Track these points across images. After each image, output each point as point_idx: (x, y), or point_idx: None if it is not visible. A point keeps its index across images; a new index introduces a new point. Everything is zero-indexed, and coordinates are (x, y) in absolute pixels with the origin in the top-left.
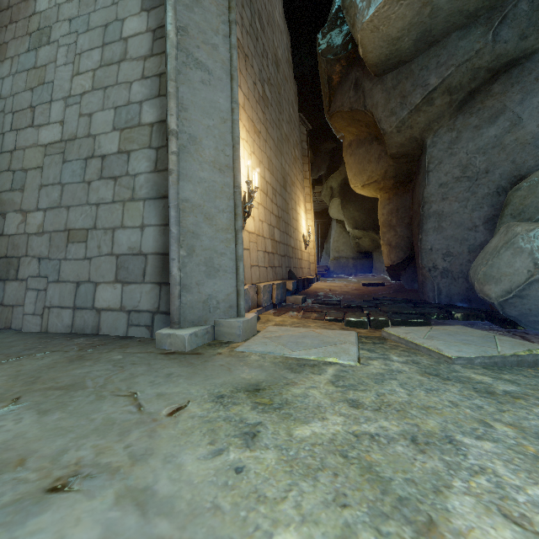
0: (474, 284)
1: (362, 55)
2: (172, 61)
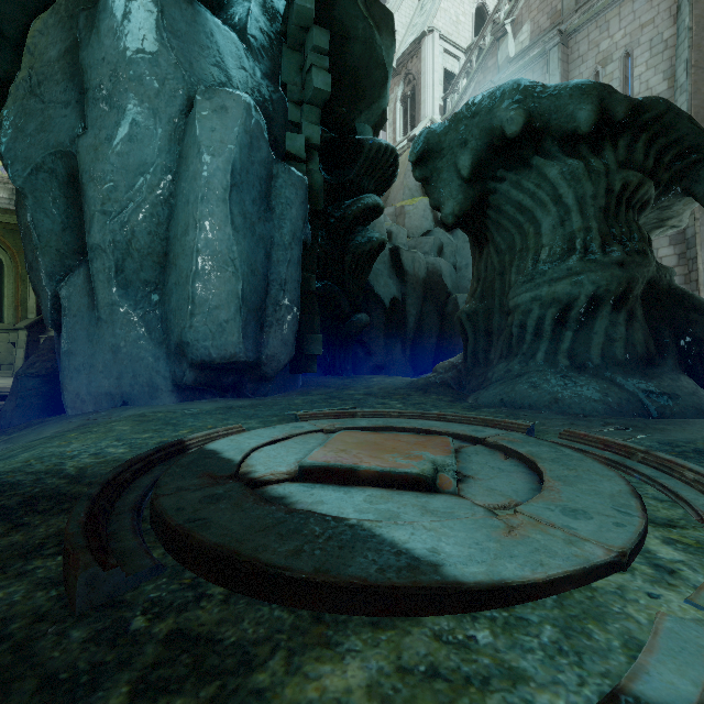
0: None
1: None
2: (701, 278)
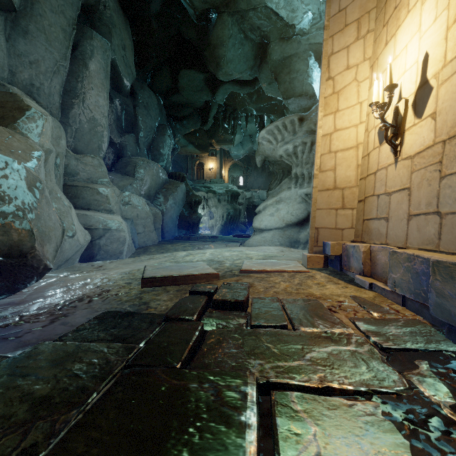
0: (13, 248)
1: None
2: None
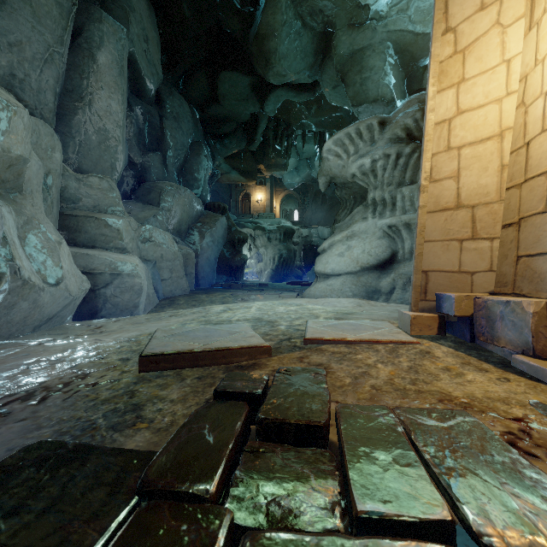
0: None
1: None
2: None
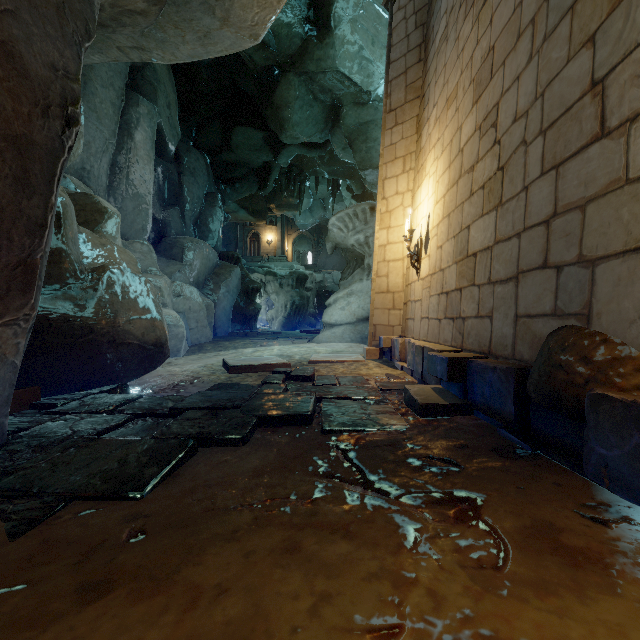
0: (158, 341)
1: None
2: None
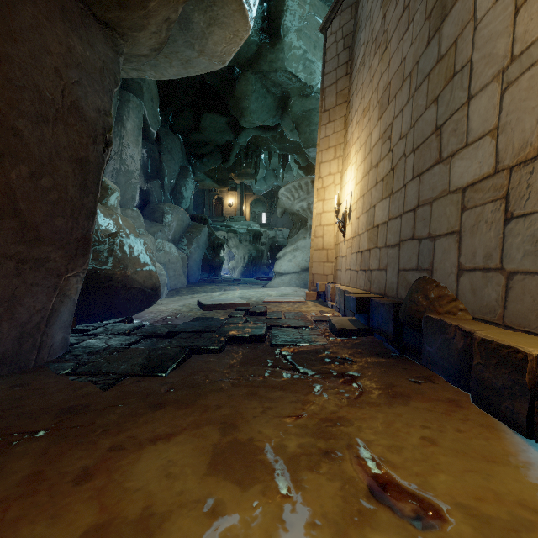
0: (154, 286)
1: (245, 7)
2: None
